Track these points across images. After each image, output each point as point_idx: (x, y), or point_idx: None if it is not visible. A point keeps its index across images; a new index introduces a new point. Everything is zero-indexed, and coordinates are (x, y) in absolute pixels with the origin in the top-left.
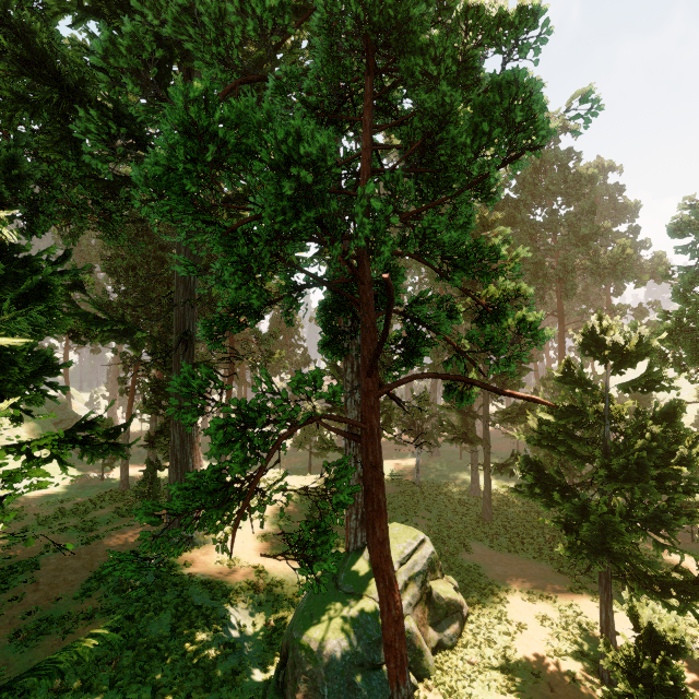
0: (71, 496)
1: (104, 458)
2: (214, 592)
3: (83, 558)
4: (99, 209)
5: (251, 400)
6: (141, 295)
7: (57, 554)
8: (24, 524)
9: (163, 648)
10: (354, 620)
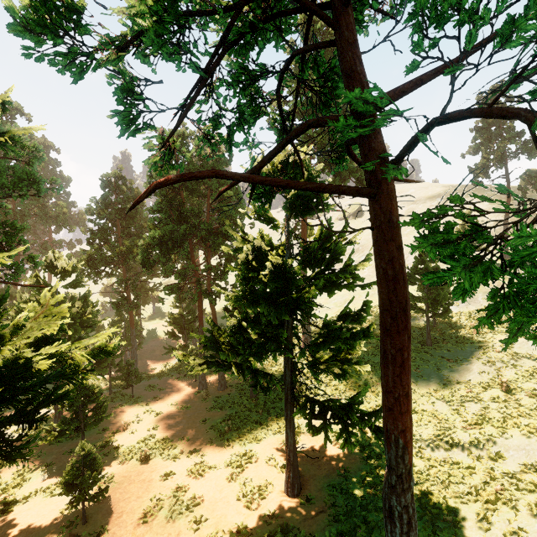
0: None
1: None
2: None
3: None
4: None
5: None
6: None
7: None
8: None
9: None
10: None
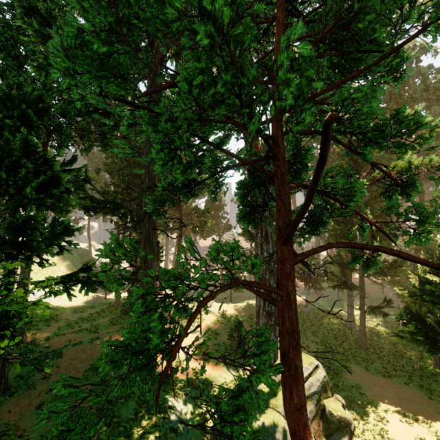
0: (87, 308)
1: (94, 292)
2: (165, 386)
3: (87, 352)
4: (98, 130)
5: (171, 269)
6: (126, 186)
7: (73, 347)
8: (60, 325)
9: (128, 427)
10: (264, 430)
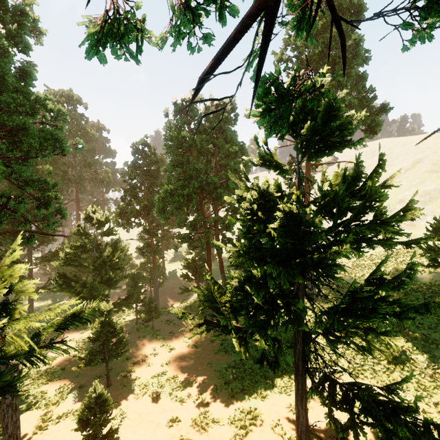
0: None
1: None
2: None
3: None
4: None
5: None
6: None
7: None
8: None
9: None
10: None
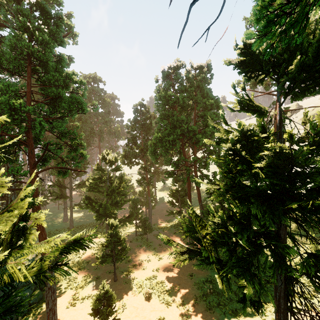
0: None
1: None
2: None
3: None
4: None
5: None
6: None
7: None
8: None
9: None
10: None
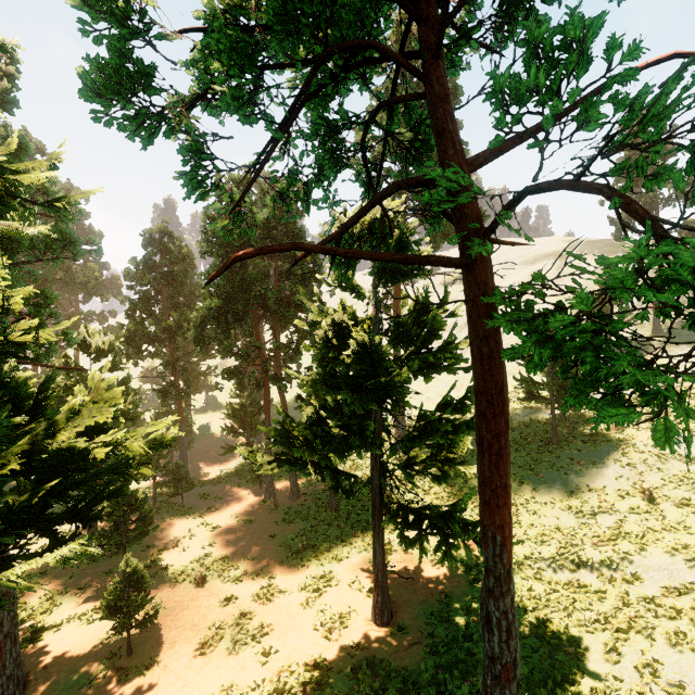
0: None
1: None
2: None
3: None
4: None
5: None
6: None
7: None
8: None
9: None
10: None
